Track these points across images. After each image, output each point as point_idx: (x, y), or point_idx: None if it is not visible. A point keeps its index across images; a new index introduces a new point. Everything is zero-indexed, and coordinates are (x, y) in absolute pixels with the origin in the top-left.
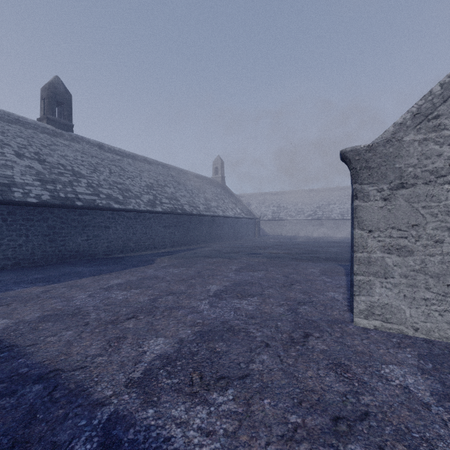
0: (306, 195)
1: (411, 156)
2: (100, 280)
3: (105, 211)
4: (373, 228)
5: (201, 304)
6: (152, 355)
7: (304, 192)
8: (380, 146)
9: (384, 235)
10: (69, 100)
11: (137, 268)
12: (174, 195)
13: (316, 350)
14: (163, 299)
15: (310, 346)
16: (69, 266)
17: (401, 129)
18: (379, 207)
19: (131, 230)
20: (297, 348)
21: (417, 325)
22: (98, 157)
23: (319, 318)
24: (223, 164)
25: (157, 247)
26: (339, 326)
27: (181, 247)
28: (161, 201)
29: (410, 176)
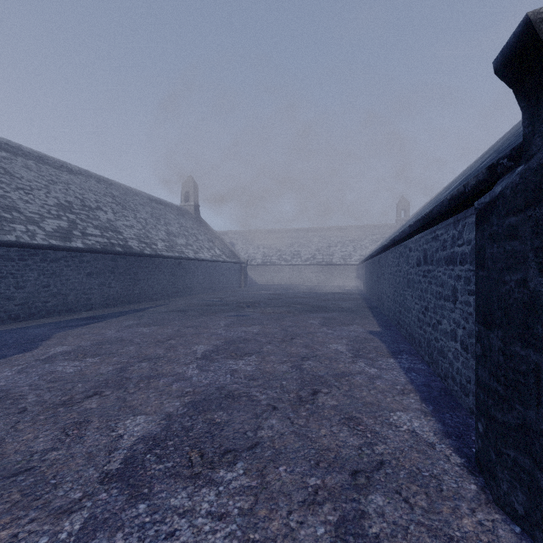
0: (303, 234)
1: None
2: None
3: None
4: None
5: None
6: None
7: (301, 231)
8: None
9: None
10: None
11: None
12: (111, 224)
13: None
14: None
15: None
16: None
17: None
18: None
19: (11, 281)
20: None
21: None
22: None
23: None
24: (197, 188)
25: (73, 308)
26: None
27: (121, 307)
28: (84, 231)
29: None
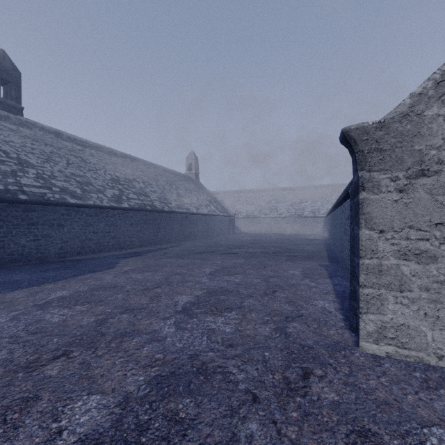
0: (280, 193)
1: (434, 135)
2: (38, 292)
3: (59, 206)
4: (385, 228)
5: (164, 326)
6: (71, 438)
7: (278, 190)
8: (394, 122)
9: (399, 236)
10: (17, 79)
11: (92, 275)
12: (143, 191)
13: (324, 404)
14: (115, 319)
15: (314, 395)
16: (6, 273)
17: (422, 100)
18: (393, 200)
19: (91, 229)
20: (297, 401)
21: (441, 351)
22: (54, 146)
23: (315, 342)
24: (197, 160)
25: (122, 247)
26: (343, 354)
27: (150, 247)
28: (128, 196)
29: (433, 160)
